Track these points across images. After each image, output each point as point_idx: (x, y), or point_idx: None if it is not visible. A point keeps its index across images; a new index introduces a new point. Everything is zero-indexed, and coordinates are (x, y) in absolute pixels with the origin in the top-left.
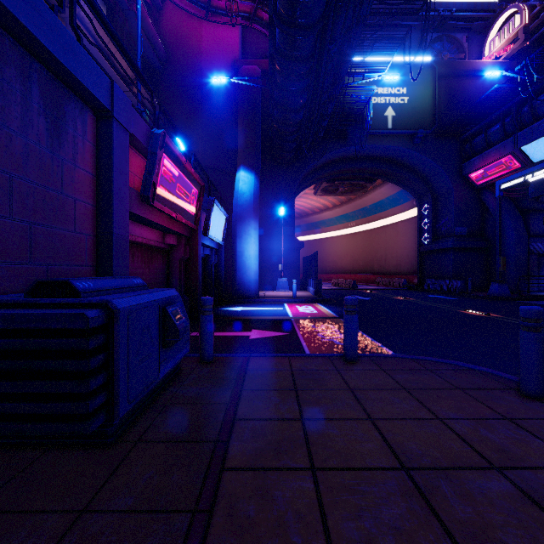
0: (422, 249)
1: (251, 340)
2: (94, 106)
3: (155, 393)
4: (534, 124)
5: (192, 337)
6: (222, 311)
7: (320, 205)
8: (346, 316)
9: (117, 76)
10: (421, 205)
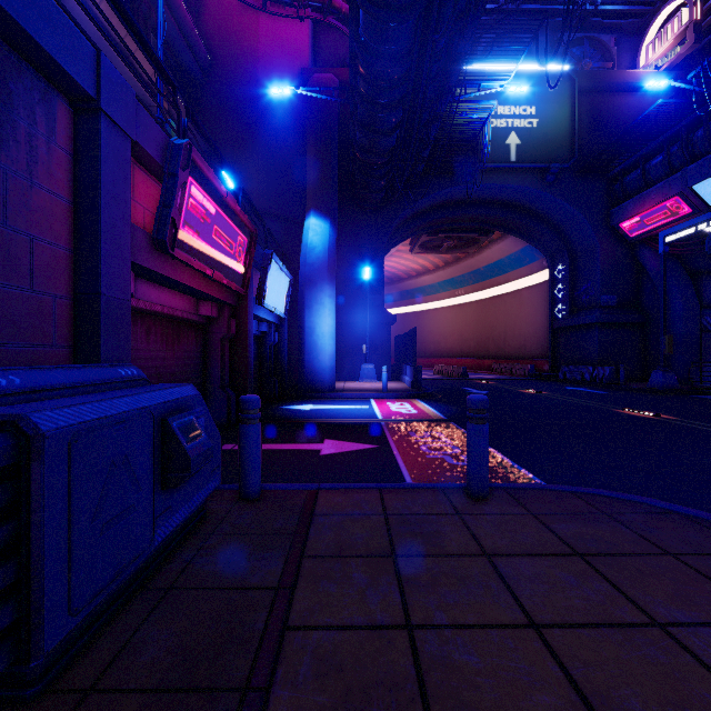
0: (556, 325)
1: (322, 457)
2: (68, 90)
3: (150, 566)
4: None
5: (236, 451)
6: (283, 411)
7: (417, 266)
8: (470, 426)
9: (139, 85)
10: (553, 266)
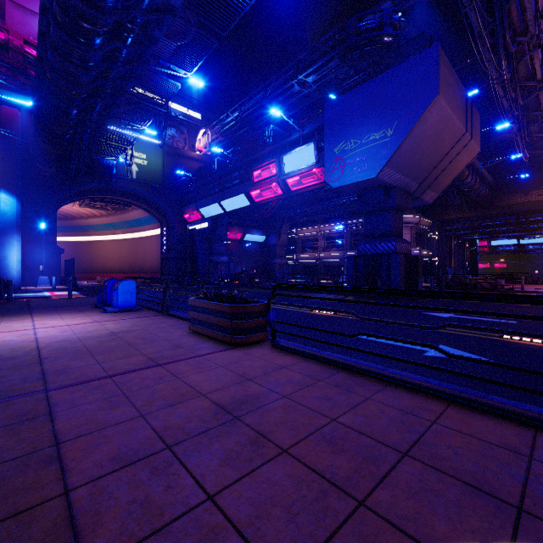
0: (162, 257)
1: None
2: None
3: None
4: (202, 200)
5: None
6: None
7: (87, 212)
8: (68, 285)
9: None
10: (163, 227)
